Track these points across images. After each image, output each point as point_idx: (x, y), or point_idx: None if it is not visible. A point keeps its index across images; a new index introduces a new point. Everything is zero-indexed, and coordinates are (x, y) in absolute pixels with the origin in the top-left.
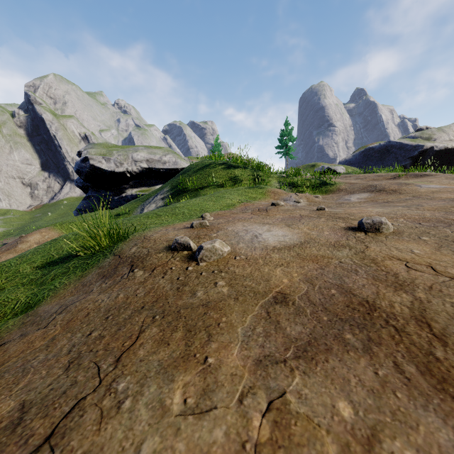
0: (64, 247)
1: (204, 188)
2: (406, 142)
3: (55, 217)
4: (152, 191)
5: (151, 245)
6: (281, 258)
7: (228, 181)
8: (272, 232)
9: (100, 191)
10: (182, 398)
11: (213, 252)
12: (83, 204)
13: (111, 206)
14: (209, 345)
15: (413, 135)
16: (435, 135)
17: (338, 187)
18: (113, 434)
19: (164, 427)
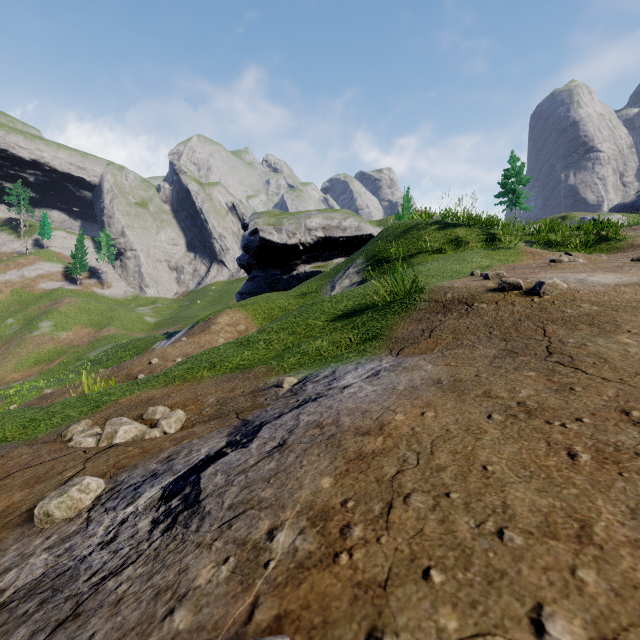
0: (338, 306)
1: (414, 256)
2: None
3: (205, 305)
4: (339, 264)
5: (466, 290)
6: (636, 290)
7: (447, 244)
8: (597, 276)
9: (266, 270)
10: (632, 340)
11: (554, 287)
12: (246, 286)
13: (279, 288)
14: (622, 327)
15: None
16: None
17: (631, 243)
18: (598, 349)
19: (634, 346)
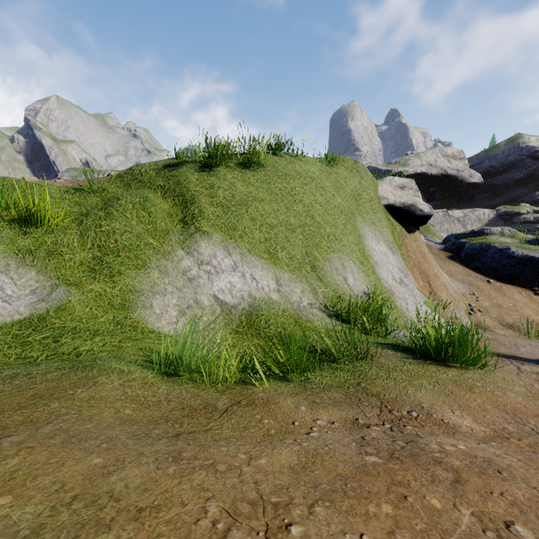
0: None
1: None
2: (380, 167)
3: None
4: None
5: None
6: None
7: None
8: None
9: None
10: None
11: None
12: None
13: None
14: None
15: (394, 160)
16: (410, 160)
17: None
18: None
19: None
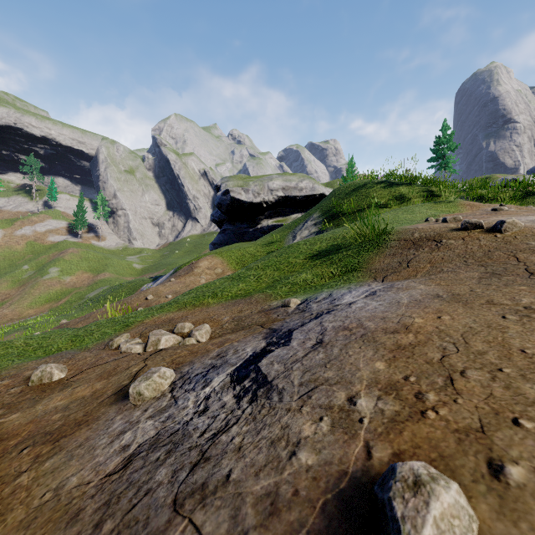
0: (313, 248)
1: (364, 210)
2: None
3: (182, 254)
4: (298, 218)
5: (431, 230)
6: None
7: (392, 200)
8: None
9: (235, 224)
10: None
11: (514, 225)
12: (218, 238)
13: (245, 239)
14: None
15: None
16: None
17: None
18: None
19: None
